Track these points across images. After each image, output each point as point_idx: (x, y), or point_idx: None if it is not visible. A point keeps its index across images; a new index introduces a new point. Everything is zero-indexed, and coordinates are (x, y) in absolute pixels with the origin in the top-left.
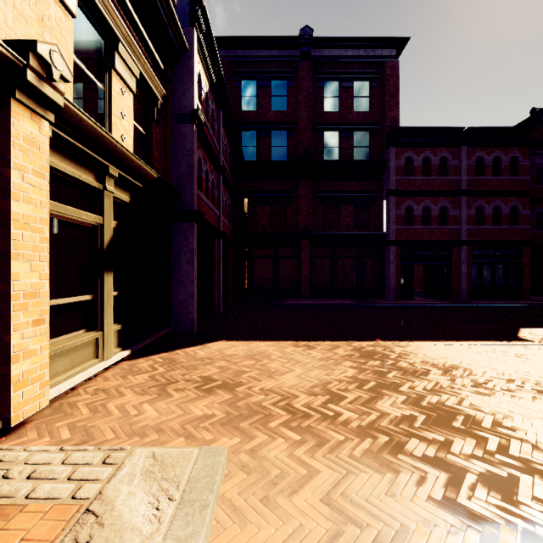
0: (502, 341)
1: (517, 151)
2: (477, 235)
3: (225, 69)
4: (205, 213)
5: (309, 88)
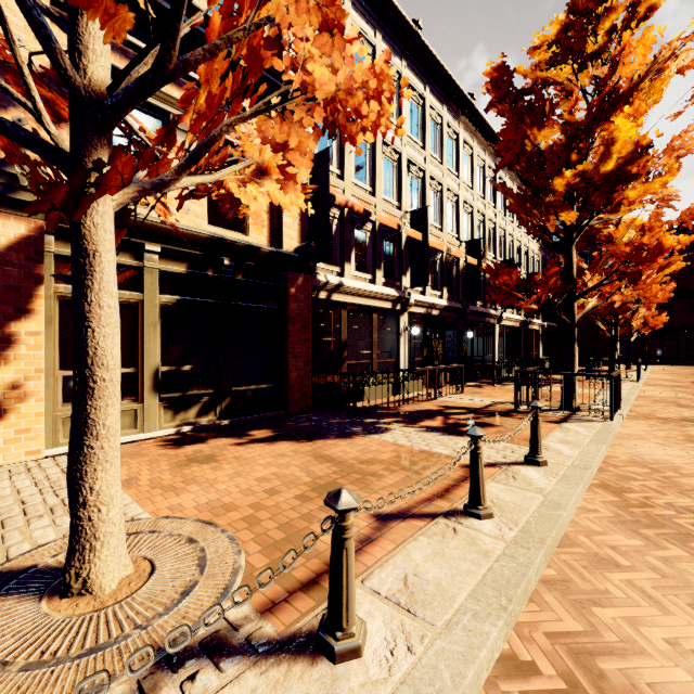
0: None
1: None
2: None
3: None
4: None
5: (685, 251)
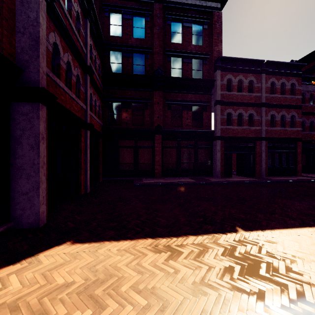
0: None
1: (294, 79)
2: (271, 133)
3: (96, 1)
4: (66, 102)
5: (161, 24)
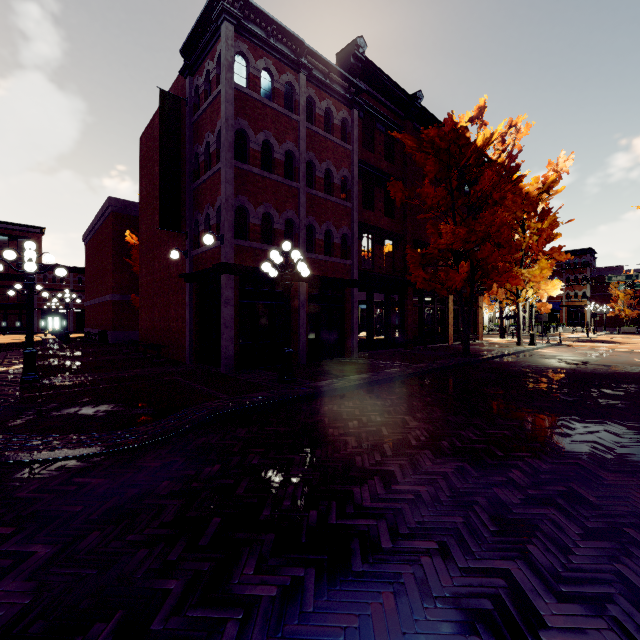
0: None
1: None
2: (79, 306)
3: None
4: None
5: None
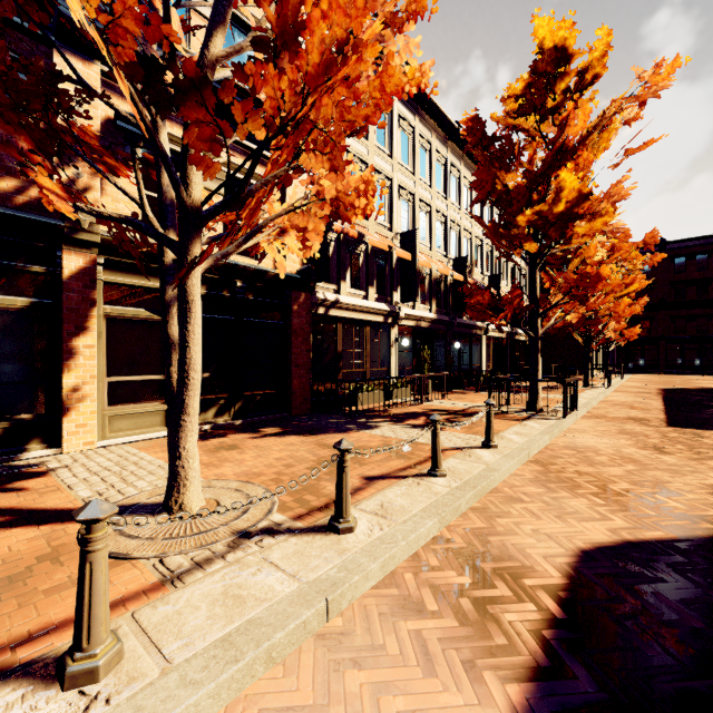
0: None
1: None
2: None
3: None
4: None
5: (664, 265)
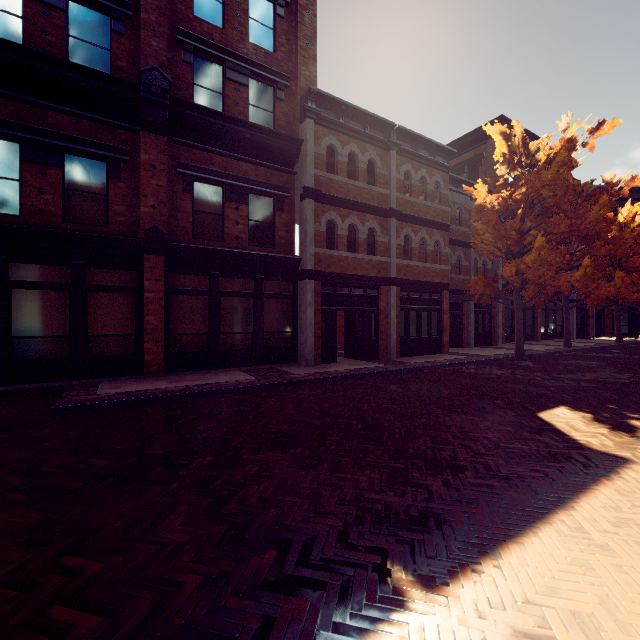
0: (609, 475)
1: (439, 175)
2: (405, 272)
3: None
4: None
5: None
